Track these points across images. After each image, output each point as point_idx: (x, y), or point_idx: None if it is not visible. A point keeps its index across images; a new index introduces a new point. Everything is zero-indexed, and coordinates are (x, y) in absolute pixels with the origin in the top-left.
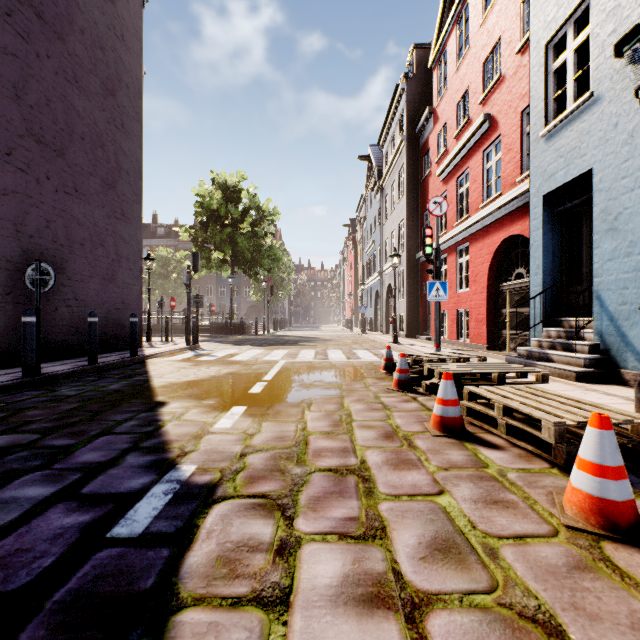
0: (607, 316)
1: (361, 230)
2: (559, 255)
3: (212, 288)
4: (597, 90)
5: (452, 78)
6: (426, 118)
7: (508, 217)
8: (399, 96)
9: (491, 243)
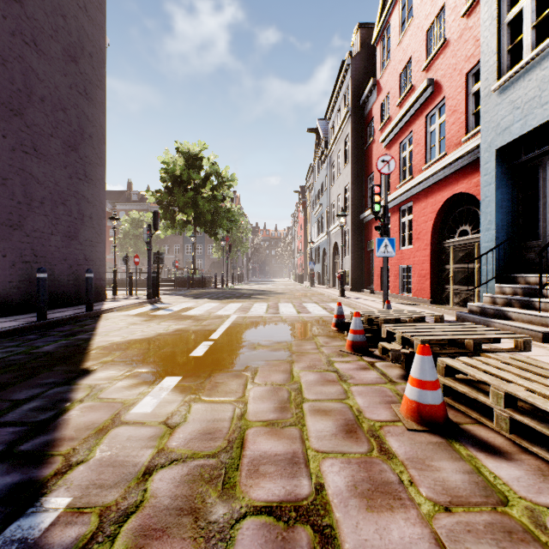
0: None
1: (310, 195)
2: (512, 210)
3: (179, 247)
4: None
5: (395, 50)
6: (370, 90)
7: (453, 176)
8: (345, 71)
9: (435, 202)
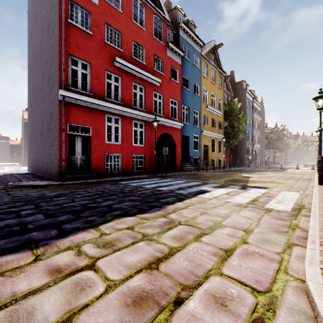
0: None
1: None
2: None
3: None
4: None
5: None
6: None
7: None
8: None
9: None
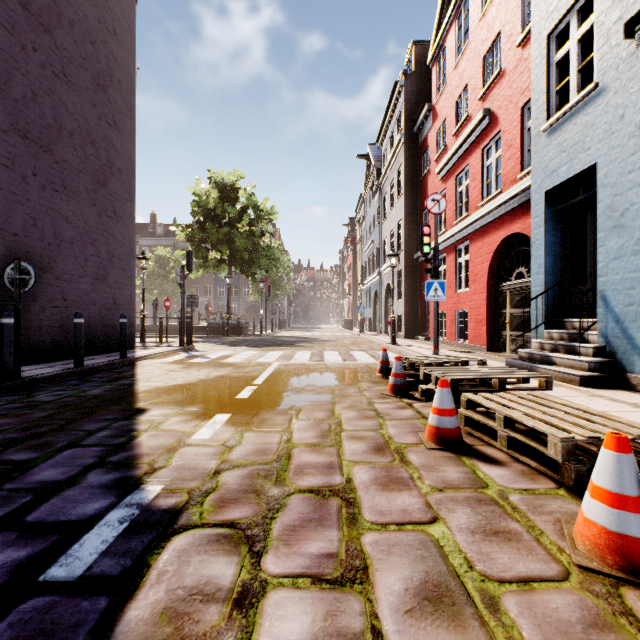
0: (613, 317)
1: (360, 230)
2: (561, 254)
3: (211, 288)
4: (602, 81)
5: (451, 74)
6: (425, 115)
7: (508, 215)
8: (398, 93)
9: (491, 242)
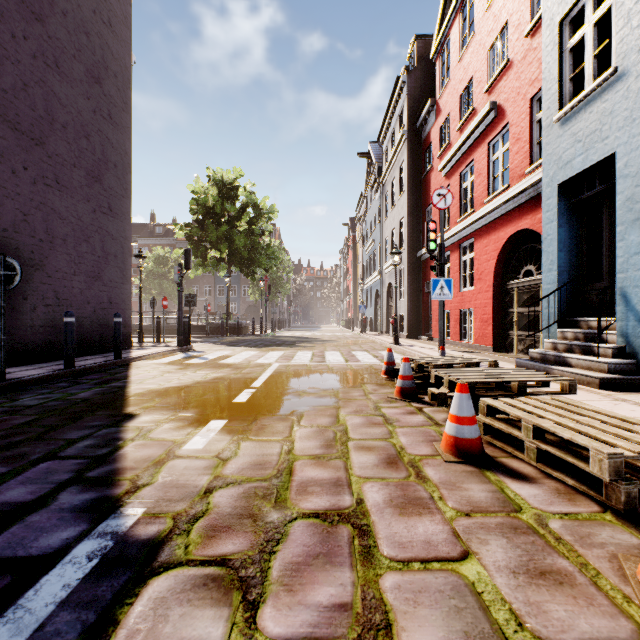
0: (634, 316)
1: (361, 229)
2: (575, 250)
3: (210, 288)
4: (622, 65)
5: (455, 68)
6: (428, 111)
7: (516, 211)
8: (400, 89)
9: (497, 239)
